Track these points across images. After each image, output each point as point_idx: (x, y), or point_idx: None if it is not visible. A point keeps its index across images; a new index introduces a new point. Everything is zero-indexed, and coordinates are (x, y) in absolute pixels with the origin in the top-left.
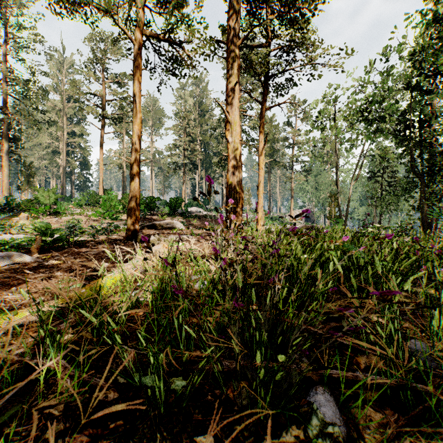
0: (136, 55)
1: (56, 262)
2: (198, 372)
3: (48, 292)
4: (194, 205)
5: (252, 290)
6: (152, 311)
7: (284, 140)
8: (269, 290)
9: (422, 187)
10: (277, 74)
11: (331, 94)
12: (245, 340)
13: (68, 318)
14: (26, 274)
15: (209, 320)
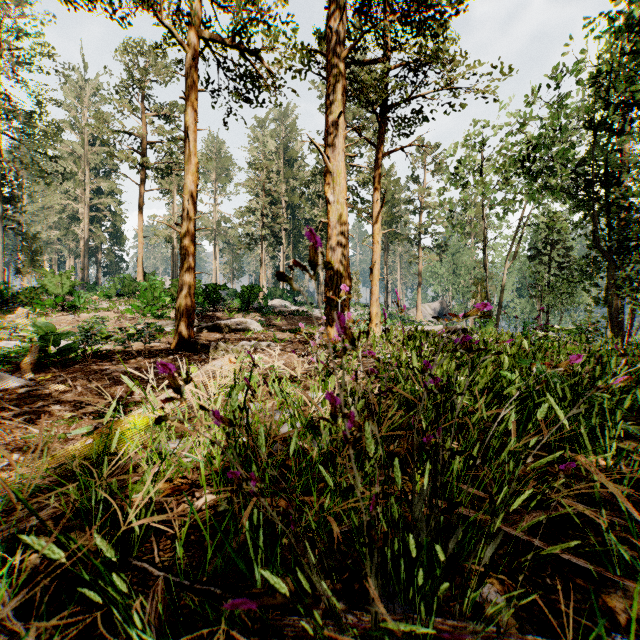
0: (190, 69)
1: (58, 387)
2: (290, 634)
3: (31, 443)
4: (277, 297)
5: (396, 461)
6: (206, 481)
7: (408, 202)
8: (427, 458)
9: (611, 270)
10: (400, 103)
11: (477, 134)
12: (388, 573)
13: (49, 501)
14: (3, 408)
15: (307, 503)
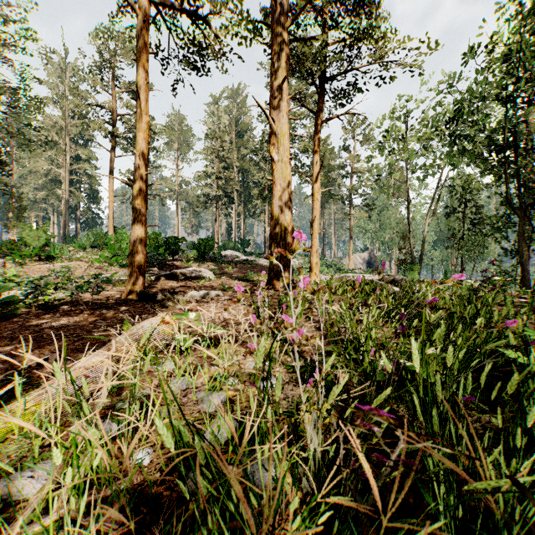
0: (141, 31)
1: None
2: None
3: None
4: (230, 248)
5: None
6: None
7: (342, 167)
8: None
9: (522, 224)
10: (338, 75)
11: (402, 107)
12: None
13: None
14: None
15: None
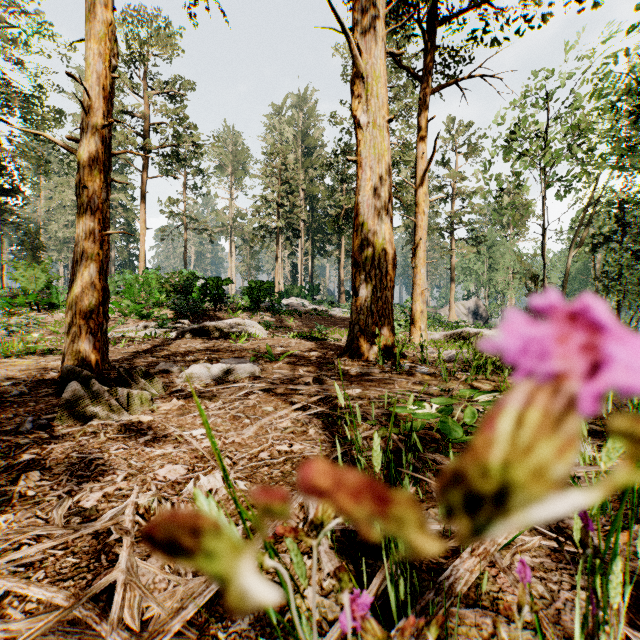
0: None
1: None
2: None
3: None
4: (295, 295)
5: None
6: None
7: (440, 187)
8: None
9: None
10: (456, 15)
11: (539, 88)
12: None
13: None
14: None
15: None
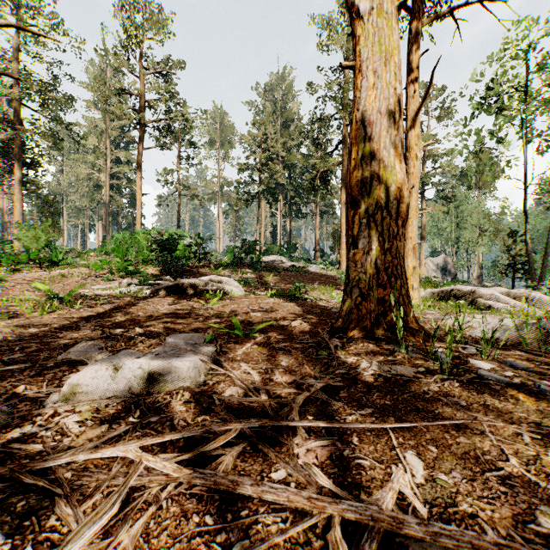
0: None
1: None
2: None
3: None
4: (274, 253)
5: None
6: None
7: None
8: None
9: None
10: None
11: (526, 36)
12: None
13: None
14: None
15: None
